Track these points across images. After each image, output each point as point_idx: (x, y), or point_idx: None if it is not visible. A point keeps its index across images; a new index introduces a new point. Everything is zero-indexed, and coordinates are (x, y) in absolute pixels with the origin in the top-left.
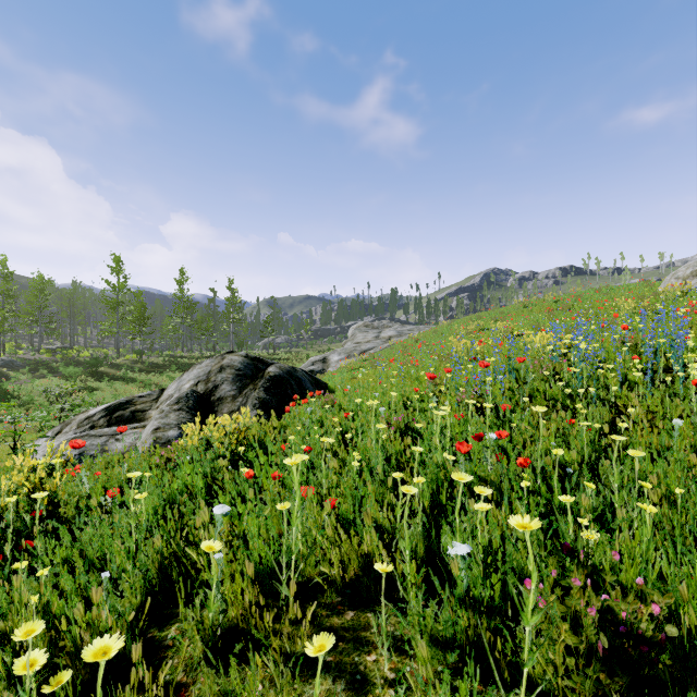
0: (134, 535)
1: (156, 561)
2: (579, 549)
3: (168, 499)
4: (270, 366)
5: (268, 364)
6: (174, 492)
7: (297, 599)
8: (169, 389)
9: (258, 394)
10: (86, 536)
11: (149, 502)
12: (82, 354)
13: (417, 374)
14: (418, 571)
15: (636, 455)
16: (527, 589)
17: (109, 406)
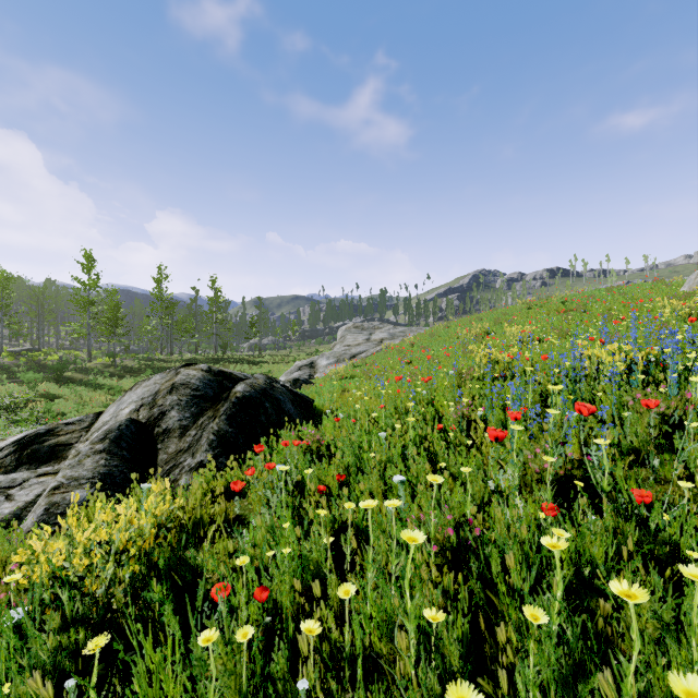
0: None
1: None
2: None
3: None
4: (239, 383)
5: (237, 380)
6: None
7: None
8: (106, 413)
9: (218, 426)
10: None
11: None
12: (49, 357)
13: (431, 396)
14: None
15: None
16: None
17: (22, 438)
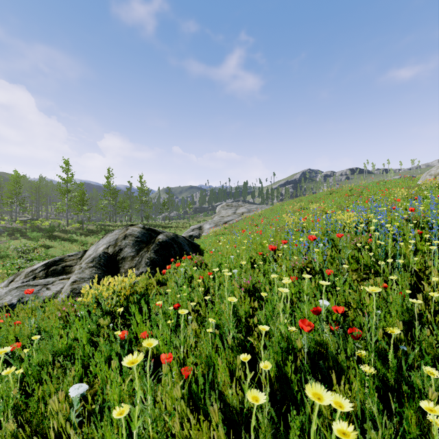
0: (1, 408)
1: None
2: None
3: (56, 354)
4: (160, 234)
5: (158, 233)
6: (64, 347)
7: None
8: (89, 250)
9: (150, 255)
10: None
11: (35, 361)
12: (43, 223)
13: (261, 240)
14: None
15: None
16: None
17: (47, 263)
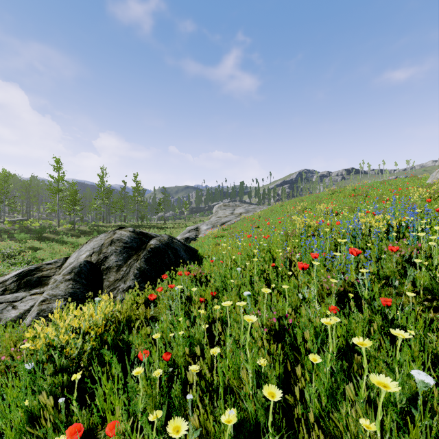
0: None
1: None
2: None
3: None
4: (152, 239)
5: (151, 237)
6: None
7: None
8: (71, 257)
9: (139, 265)
10: None
11: None
12: (33, 224)
13: (269, 247)
14: None
15: None
16: None
17: (20, 272)
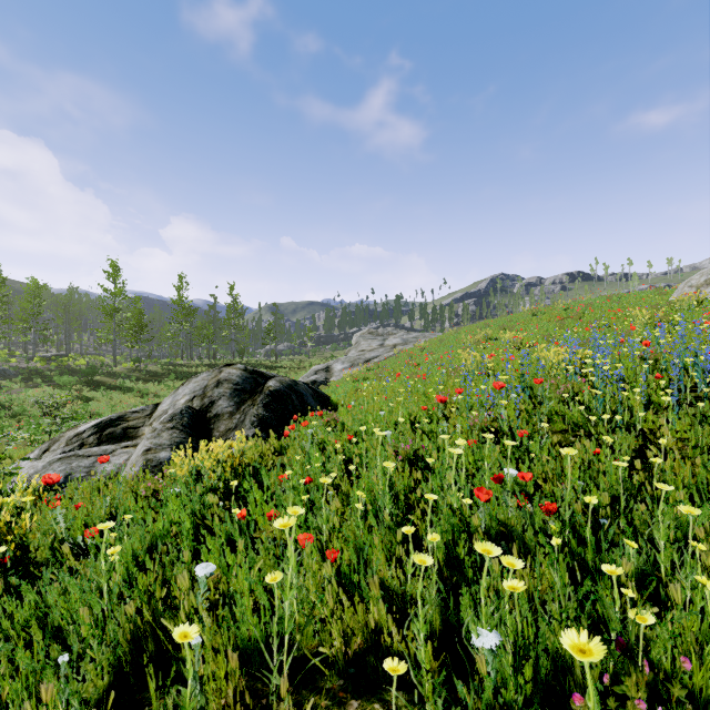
0: (106, 595)
1: (128, 632)
2: (633, 643)
3: (151, 541)
4: (270, 380)
5: (268, 377)
6: (159, 533)
7: (292, 682)
8: (163, 404)
9: (257, 411)
10: (53, 593)
11: (129, 548)
12: (77, 362)
13: (424, 389)
14: (433, 645)
15: (689, 514)
16: (574, 704)
17: (100, 423)
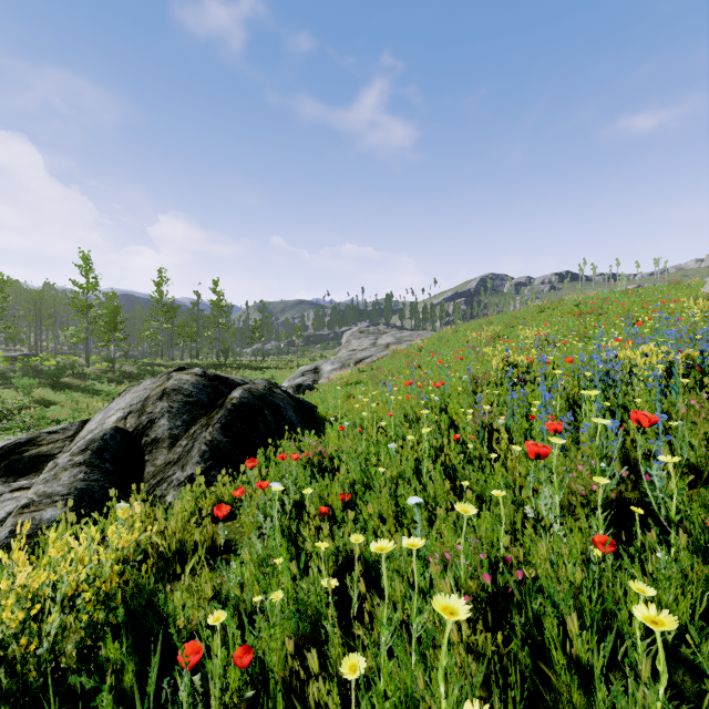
0: None
1: None
2: None
3: None
4: (236, 389)
5: (233, 385)
6: None
7: None
8: (92, 421)
9: (211, 435)
10: None
11: None
12: (46, 362)
13: (444, 402)
14: None
15: None
16: None
17: (0, 448)
